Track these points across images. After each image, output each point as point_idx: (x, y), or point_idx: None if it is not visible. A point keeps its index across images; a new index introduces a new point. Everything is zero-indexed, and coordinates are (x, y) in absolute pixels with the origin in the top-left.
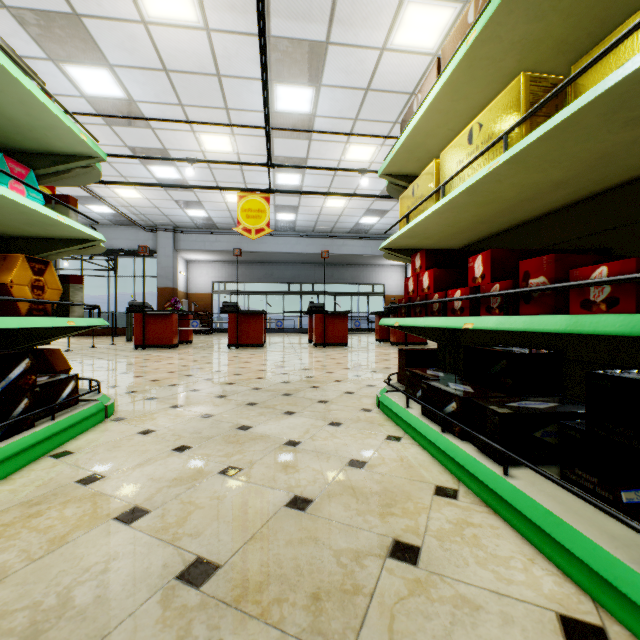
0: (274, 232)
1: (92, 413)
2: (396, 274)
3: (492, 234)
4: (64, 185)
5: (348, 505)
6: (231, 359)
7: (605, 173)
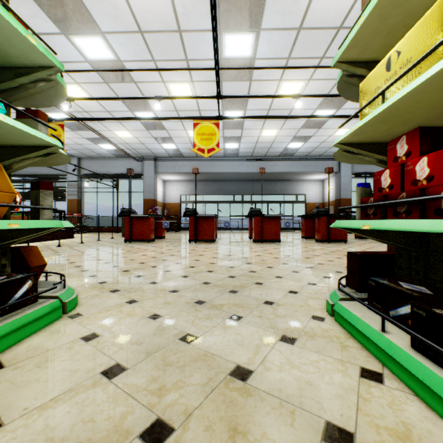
0: (223, 158)
1: (44, 313)
2: (315, 186)
3: None
4: (42, 106)
5: None
6: (189, 252)
7: None
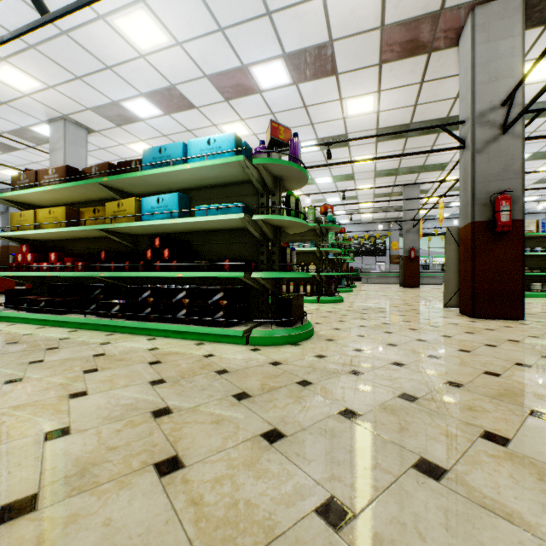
0: None
1: None
2: None
3: (62, 239)
4: None
5: (2, 335)
6: None
7: (91, 236)
